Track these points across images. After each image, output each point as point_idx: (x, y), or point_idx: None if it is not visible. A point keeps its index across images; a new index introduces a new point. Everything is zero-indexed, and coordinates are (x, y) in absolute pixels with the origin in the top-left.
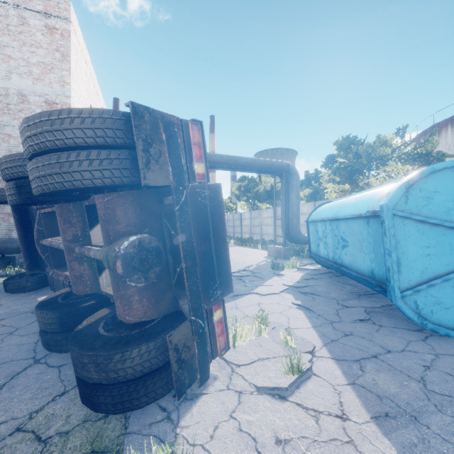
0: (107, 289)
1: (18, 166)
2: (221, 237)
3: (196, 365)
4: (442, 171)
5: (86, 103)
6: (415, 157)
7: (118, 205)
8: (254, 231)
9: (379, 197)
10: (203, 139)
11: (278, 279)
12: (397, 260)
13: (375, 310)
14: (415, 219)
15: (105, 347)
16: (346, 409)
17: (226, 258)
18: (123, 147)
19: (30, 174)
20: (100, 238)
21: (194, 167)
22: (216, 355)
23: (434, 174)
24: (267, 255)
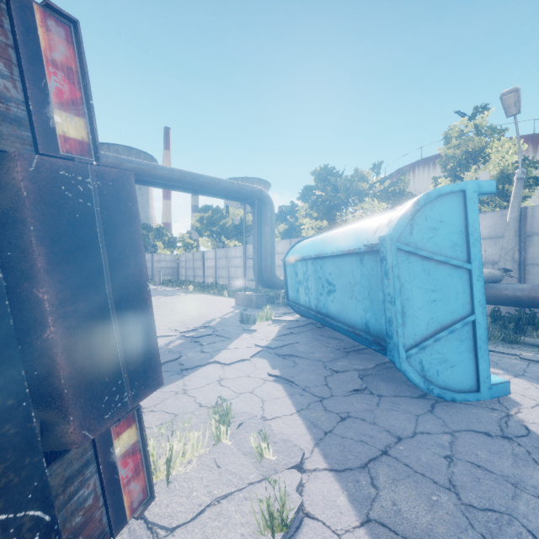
0: None
1: None
2: (134, 283)
3: None
4: (448, 196)
5: None
6: (389, 196)
7: None
8: (220, 274)
9: (375, 228)
10: (81, 63)
11: (248, 337)
12: (401, 309)
13: (369, 372)
14: (420, 255)
15: None
16: None
17: (146, 323)
18: None
19: None
20: None
21: (51, 117)
22: (120, 526)
23: (440, 199)
24: (235, 304)
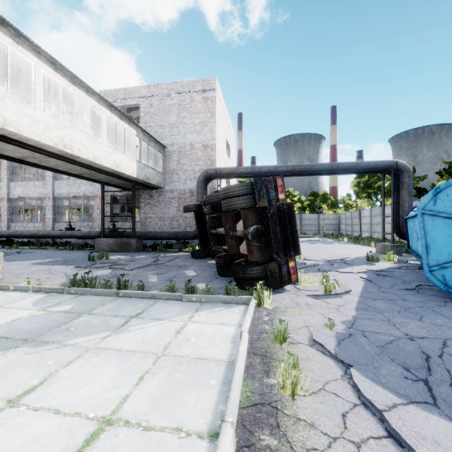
0: (243, 252)
1: (212, 199)
2: (293, 227)
3: (277, 275)
4: None
5: (224, 138)
6: None
7: (249, 214)
8: (374, 230)
9: None
10: (283, 183)
11: (366, 266)
12: (426, 245)
13: (433, 288)
14: (442, 216)
15: (245, 266)
16: (345, 305)
17: (296, 237)
18: (251, 194)
19: (223, 205)
20: (240, 228)
21: (279, 196)
22: (290, 282)
23: None
24: (374, 252)
